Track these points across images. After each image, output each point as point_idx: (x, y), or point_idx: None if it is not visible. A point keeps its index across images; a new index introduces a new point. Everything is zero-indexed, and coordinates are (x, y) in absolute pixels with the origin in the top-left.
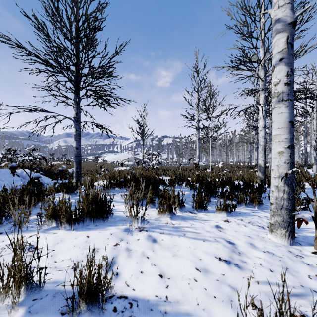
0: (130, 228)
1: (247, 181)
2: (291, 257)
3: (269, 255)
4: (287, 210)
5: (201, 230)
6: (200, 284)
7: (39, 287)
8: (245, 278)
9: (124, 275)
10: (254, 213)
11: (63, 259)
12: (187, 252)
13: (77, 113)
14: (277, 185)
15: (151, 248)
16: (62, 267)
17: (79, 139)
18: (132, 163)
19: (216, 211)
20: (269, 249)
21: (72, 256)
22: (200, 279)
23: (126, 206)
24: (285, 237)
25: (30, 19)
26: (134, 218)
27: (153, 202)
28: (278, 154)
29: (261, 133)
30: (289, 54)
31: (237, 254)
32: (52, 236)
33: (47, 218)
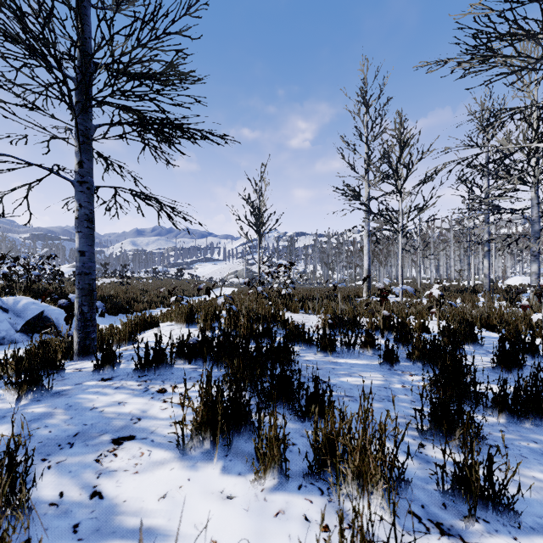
0: None
1: (513, 332)
2: None
3: None
4: None
5: None
6: None
7: None
8: None
9: None
10: None
11: None
12: None
13: (80, 160)
14: None
15: None
16: None
17: (88, 230)
18: (242, 280)
19: None
20: None
21: None
22: None
23: None
24: None
25: None
26: None
27: (279, 461)
28: None
29: None
30: None
31: None
32: None
33: None
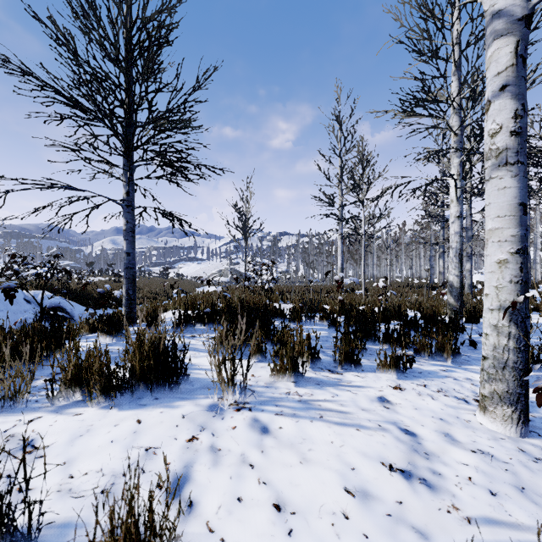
0: (219, 404)
1: (429, 311)
2: (527, 464)
3: (483, 458)
4: (514, 371)
5: (352, 406)
6: (355, 524)
7: (29, 539)
8: (444, 510)
9: (204, 506)
10: (447, 371)
11: (86, 472)
12: (327, 453)
13: (127, 191)
14: (496, 324)
15: (259, 447)
16: (82, 489)
17: (132, 239)
18: (226, 279)
19: (377, 369)
20: (482, 447)
21: (105, 464)
22: (354, 513)
23: (211, 363)
24: (510, 423)
25: (44, 24)
26: (228, 384)
27: (262, 351)
28: (497, 265)
29: (453, 228)
30: (518, 76)
31: (424, 457)
32: (71, 421)
33: (65, 384)
